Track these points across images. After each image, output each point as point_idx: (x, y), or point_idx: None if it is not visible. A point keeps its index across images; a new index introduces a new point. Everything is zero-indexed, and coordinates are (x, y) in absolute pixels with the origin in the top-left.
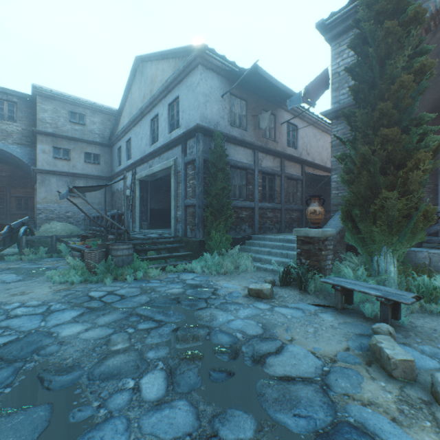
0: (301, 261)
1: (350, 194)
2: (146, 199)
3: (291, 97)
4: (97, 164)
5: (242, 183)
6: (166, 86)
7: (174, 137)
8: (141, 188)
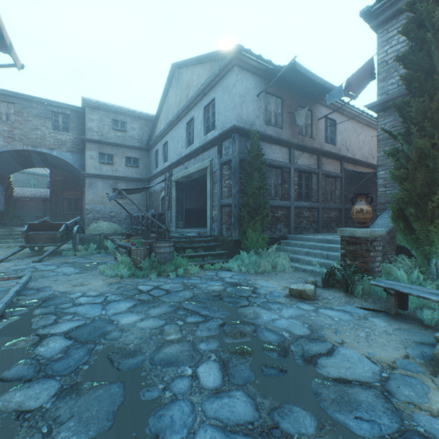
0: (346, 262)
1: (402, 191)
2: (182, 200)
3: (331, 92)
4: (136, 167)
5: (277, 182)
6: (202, 89)
7: (210, 138)
8: (177, 189)
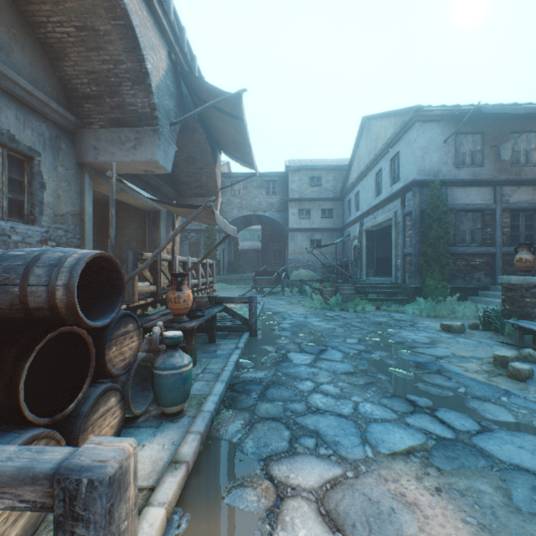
0: (504, 307)
1: None
2: (372, 248)
3: None
4: (330, 218)
5: (475, 226)
6: (387, 144)
7: (393, 191)
8: (367, 238)
